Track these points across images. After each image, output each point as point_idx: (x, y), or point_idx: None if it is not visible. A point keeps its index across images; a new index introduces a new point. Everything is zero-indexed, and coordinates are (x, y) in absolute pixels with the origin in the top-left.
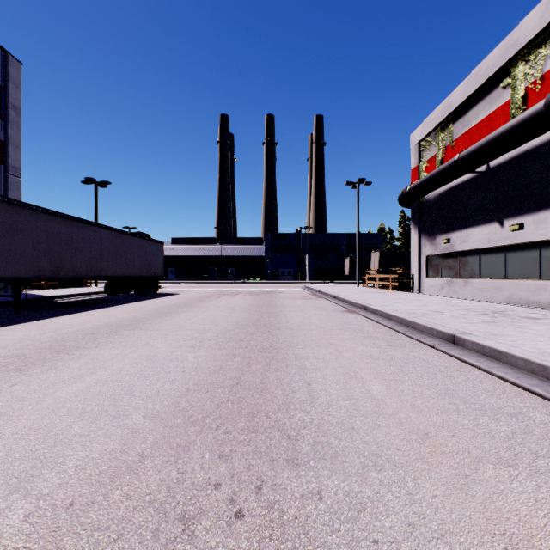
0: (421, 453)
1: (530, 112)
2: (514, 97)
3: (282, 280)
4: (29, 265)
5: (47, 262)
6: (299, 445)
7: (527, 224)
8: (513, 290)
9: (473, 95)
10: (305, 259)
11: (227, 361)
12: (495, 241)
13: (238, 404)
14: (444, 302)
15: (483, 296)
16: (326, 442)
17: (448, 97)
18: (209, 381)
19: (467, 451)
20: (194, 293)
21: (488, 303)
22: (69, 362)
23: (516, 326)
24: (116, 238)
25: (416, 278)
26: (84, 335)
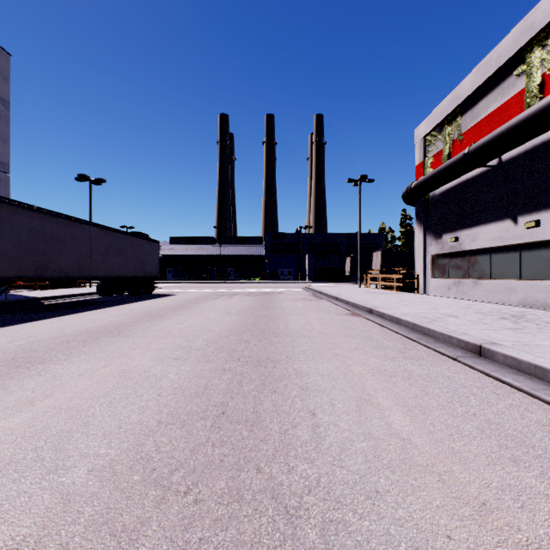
0: (486, 545)
1: None
2: (529, 85)
3: (282, 280)
4: (9, 265)
5: (30, 262)
6: (302, 528)
7: (544, 221)
8: (528, 291)
9: (484, 85)
10: (305, 258)
11: (214, 379)
12: (508, 240)
13: (220, 447)
14: (454, 304)
15: (494, 298)
16: (342, 521)
17: (455, 88)
18: (188, 408)
19: None
20: (191, 294)
21: (502, 306)
22: (25, 380)
23: (546, 333)
24: (107, 236)
25: (421, 279)
26: (57, 344)
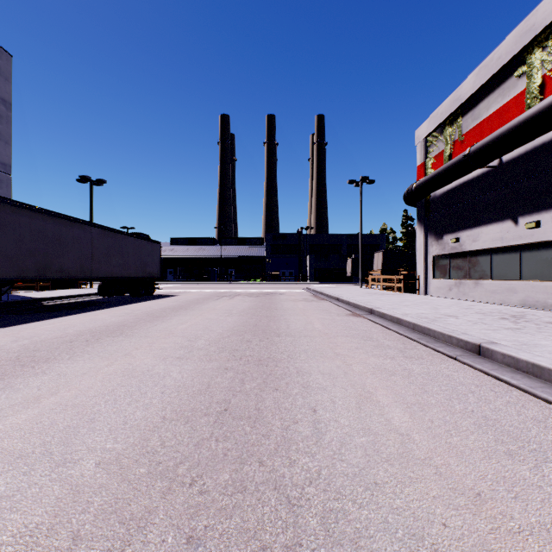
0: (479, 532)
1: (550, 99)
2: (530, 86)
3: (283, 281)
4: (11, 266)
5: (32, 262)
6: (303, 517)
7: (544, 222)
8: (529, 291)
9: (485, 86)
10: (306, 259)
11: (216, 377)
12: (508, 240)
13: (224, 442)
14: (455, 304)
15: (495, 299)
16: (342, 510)
17: (456, 89)
18: (191, 405)
19: (544, 529)
20: (192, 295)
21: (503, 306)
22: (30, 378)
23: (545, 333)
24: (109, 237)
25: (422, 279)
26: (60, 343)
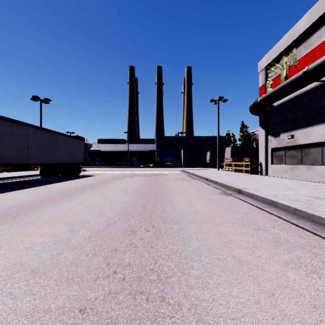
0: None
1: None
2: None
3: (166, 165)
4: None
5: None
6: None
7: None
8: None
9: (316, 22)
10: (181, 152)
11: None
12: None
13: None
14: (301, 184)
15: None
16: None
17: (292, 28)
18: None
19: None
20: (105, 175)
21: None
22: None
23: None
24: (43, 135)
25: (263, 165)
26: None
